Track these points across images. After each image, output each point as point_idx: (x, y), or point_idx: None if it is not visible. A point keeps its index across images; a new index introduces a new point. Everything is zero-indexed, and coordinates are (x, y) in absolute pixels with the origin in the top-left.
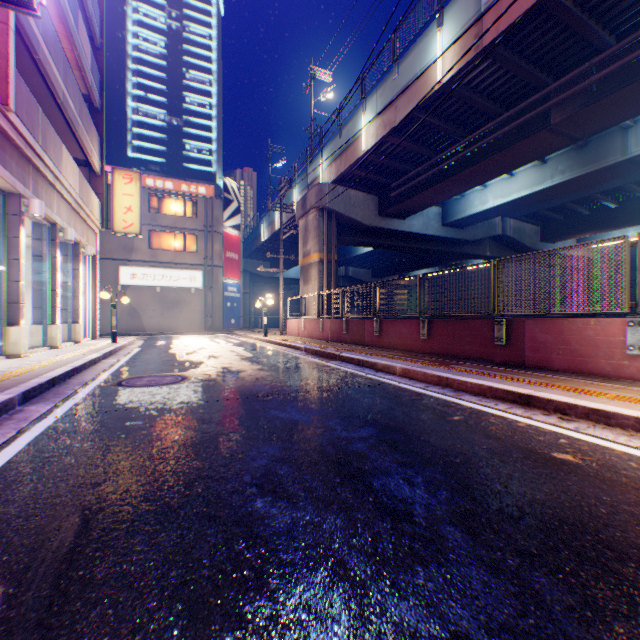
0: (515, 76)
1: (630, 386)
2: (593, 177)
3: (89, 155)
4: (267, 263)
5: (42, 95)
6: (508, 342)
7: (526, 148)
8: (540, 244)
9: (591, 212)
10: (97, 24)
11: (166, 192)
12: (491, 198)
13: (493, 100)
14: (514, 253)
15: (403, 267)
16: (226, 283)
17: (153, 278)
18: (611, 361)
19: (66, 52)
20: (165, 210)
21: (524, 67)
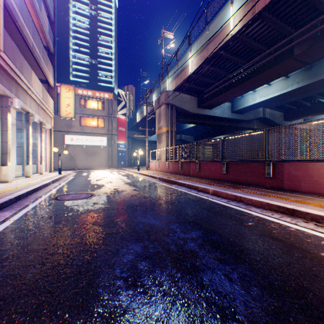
0: (273, 29)
1: None
2: (315, 85)
3: (47, 77)
4: (140, 133)
5: (22, 45)
6: (274, 175)
7: (279, 69)
8: (283, 122)
9: (312, 104)
10: (52, 10)
11: (88, 97)
12: (258, 97)
13: (261, 43)
14: (269, 127)
15: (210, 134)
16: (119, 143)
17: (82, 141)
18: None
19: (35, 23)
20: (88, 106)
21: (279, 23)
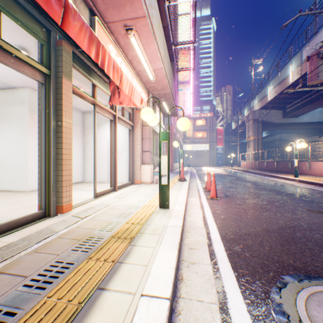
0: None
1: (303, 175)
2: None
3: None
4: (235, 136)
5: None
6: (291, 167)
7: None
8: None
9: None
10: None
11: (196, 118)
12: None
13: None
14: None
15: (317, 132)
16: (217, 147)
17: (192, 147)
18: (305, 171)
19: None
20: (196, 124)
21: None
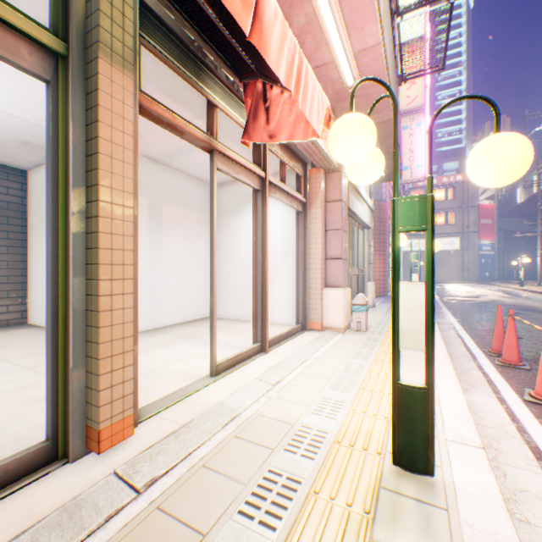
0: None
1: None
2: None
3: (400, 190)
4: (522, 219)
5: None
6: None
7: None
8: None
9: None
10: None
11: None
12: None
13: None
14: None
15: None
16: (479, 244)
17: (421, 245)
18: None
19: None
20: None
21: None
